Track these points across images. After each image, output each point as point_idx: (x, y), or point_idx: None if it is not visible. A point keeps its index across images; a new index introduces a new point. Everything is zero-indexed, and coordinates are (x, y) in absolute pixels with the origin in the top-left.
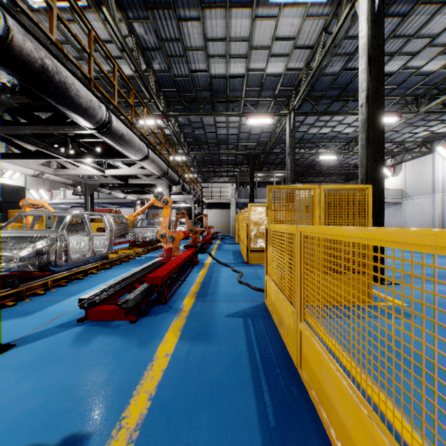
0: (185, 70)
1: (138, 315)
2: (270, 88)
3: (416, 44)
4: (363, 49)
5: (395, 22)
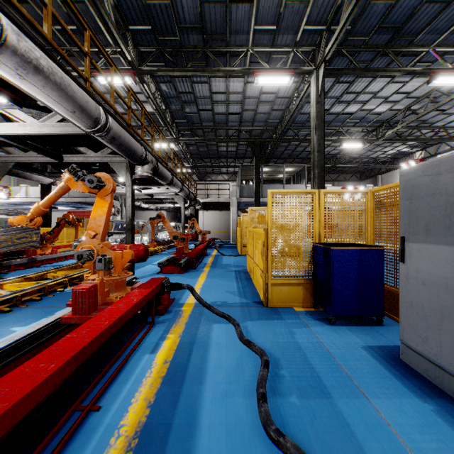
0: None
1: None
2: (289, 28)
3: None
4: None
5: None
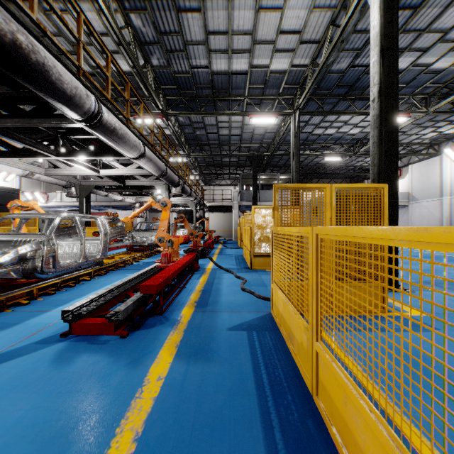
0: (185, 65)
1: (130, 328)
2: (274, 85)
3: (427, 40)
4: (375, 39)
5: (406, 15)
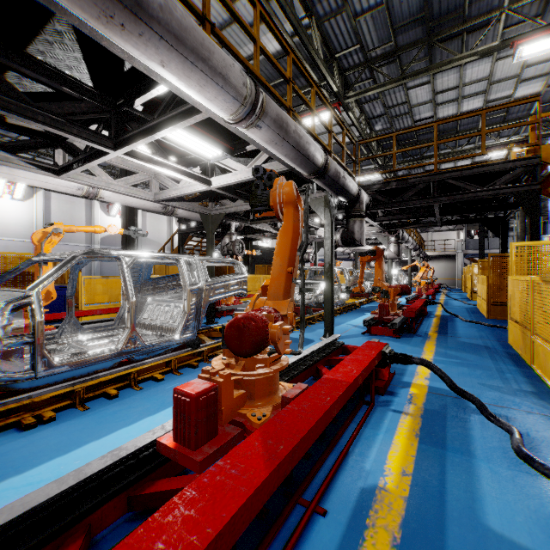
0: (420, 171)
1: None
2: None
3: None
4: None
5: None
